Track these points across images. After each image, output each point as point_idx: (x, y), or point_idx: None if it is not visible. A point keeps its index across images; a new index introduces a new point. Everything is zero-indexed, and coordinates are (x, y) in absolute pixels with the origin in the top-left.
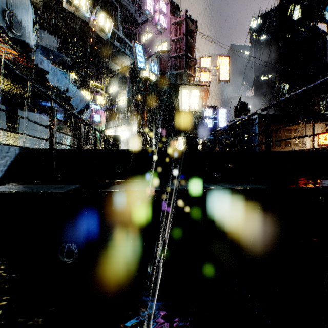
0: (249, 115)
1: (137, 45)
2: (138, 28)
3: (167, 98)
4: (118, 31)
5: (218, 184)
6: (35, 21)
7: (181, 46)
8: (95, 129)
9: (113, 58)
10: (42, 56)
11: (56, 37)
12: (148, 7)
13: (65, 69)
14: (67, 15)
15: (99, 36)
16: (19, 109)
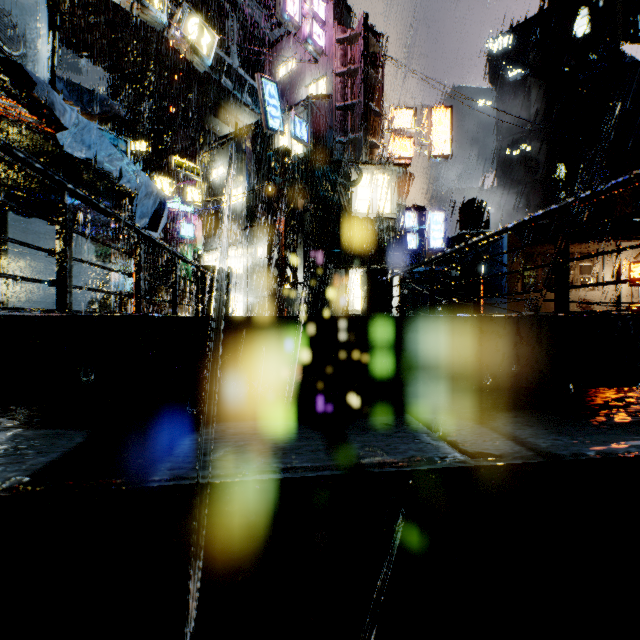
0: (514, 224)
1: (266, 83)
2: (268, 50)
3: (327, 190)
4: (229, 58)
5: (497, 429)
6: (53, 29)
7: (355, 86)
8: (174, 255)
9: (218, 111)
10: (69, 101)
11: (105, 70)
12: (289, 8)
13: (119, 130)
14: (127, 24)
15: (191, 67)
16: (12, 213)
